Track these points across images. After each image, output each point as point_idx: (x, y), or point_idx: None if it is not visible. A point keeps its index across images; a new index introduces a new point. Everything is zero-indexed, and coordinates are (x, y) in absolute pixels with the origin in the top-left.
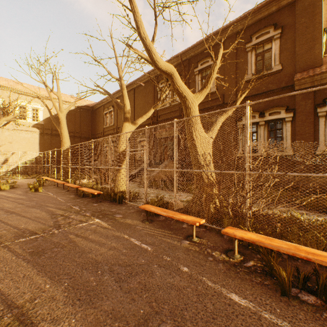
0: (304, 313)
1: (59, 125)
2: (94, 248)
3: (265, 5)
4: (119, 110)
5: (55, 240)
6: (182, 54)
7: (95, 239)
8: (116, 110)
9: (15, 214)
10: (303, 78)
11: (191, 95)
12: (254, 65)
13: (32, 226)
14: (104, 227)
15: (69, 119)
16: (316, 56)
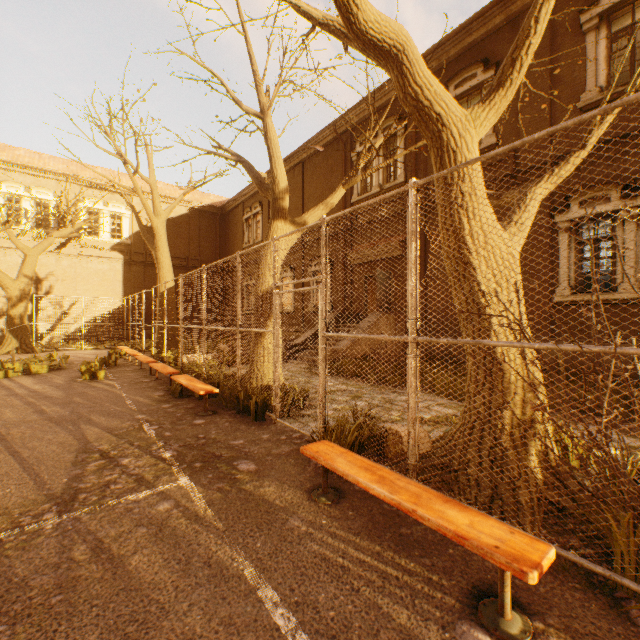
0: None
1: (154, 244)
2: (117, 639)
3: None
4: (263, 194)
5: (19, 572)
6: None
7: (143, 580)
8: (267, 210)
9: (1, 443)
10: None
11: (457, 111)
12: (606, 63)
13: (5, 493)
14: (192, 514)
15: (178, 234)
16: None
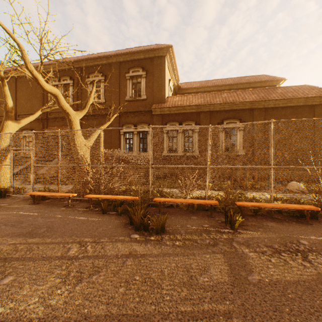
0: (107, 216)
1: None
2: None
3: (137, 53)
4: None
5: None
6: (75, 62)
7: None
8: None
9: None
10: (156, 108)
11: (73, 112)
12: (131, 90)
13: None
14: None
15: None
16: (163, 96)
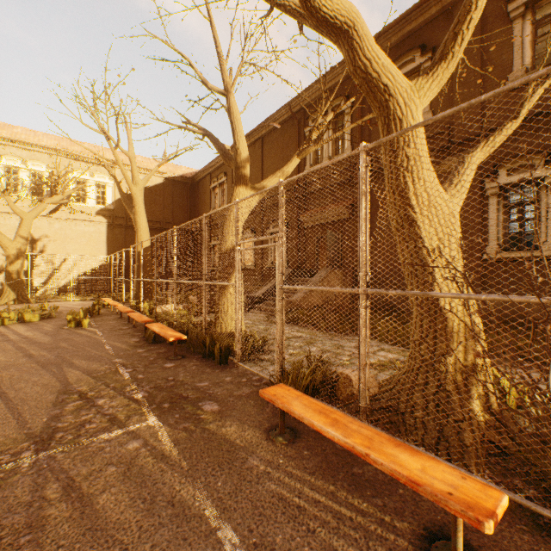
0: None
1: (133, 209)
2: None
3: None
4: (227, 163)
5: None
6: None
7: (109, 519)
8: (231, 179)
9: None
10: None
11: (403, 82)
12: (531, 47)
13: None
14: (159, 453)
15: (154, 201)
16: None
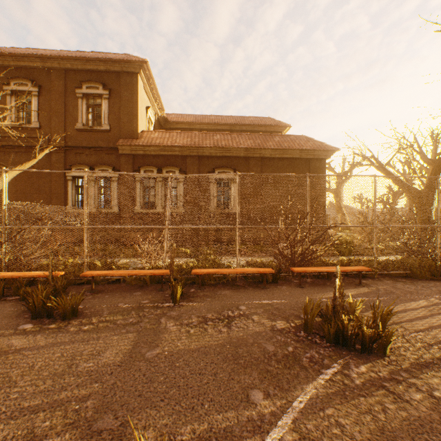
0: None
1: None
2: None
3: (94, 61)
4: None
5: None
6: None
7: None
8: None
9: None
10: (124, 145)
11: None
12: (86, 115)
13: None
14: None
15: None
16: (135, 129)
